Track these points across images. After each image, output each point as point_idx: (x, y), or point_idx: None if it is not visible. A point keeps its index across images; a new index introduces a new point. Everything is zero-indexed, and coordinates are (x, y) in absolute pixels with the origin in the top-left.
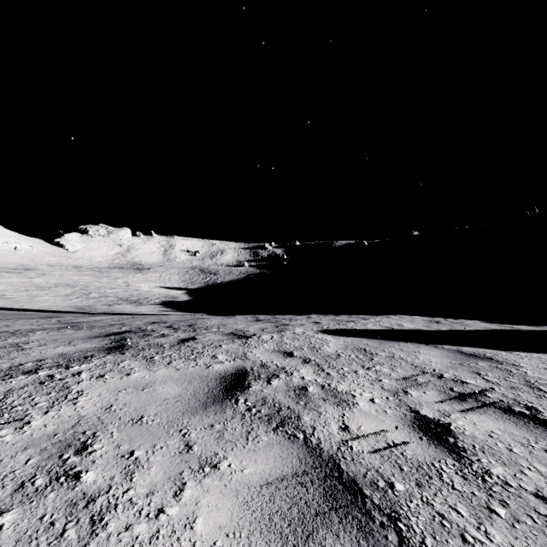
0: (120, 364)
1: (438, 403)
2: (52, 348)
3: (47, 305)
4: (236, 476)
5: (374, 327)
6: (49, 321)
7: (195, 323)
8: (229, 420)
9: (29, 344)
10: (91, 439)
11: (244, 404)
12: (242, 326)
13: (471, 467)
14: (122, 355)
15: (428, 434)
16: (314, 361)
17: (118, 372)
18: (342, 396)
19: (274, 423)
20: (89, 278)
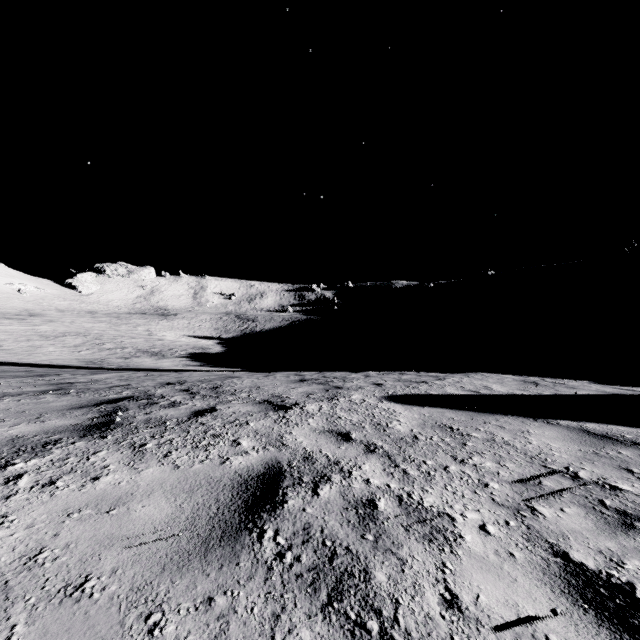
0: (89, 458)
1: (592, 535)
2: (8, 426)
3: (50, 358)
4: None
5: (455, 391)
6: (36, 381)
7: (221, 384)
8: (243, 583)
9: None
10: None
11: (273, 542)
12: (281, 389)
13: None
14: (100, 441)
15: (604, 614)
16: (381, 448)
17: (81, 473)
18: (433, 519)
19: (324, 590)
20: (104, 325)
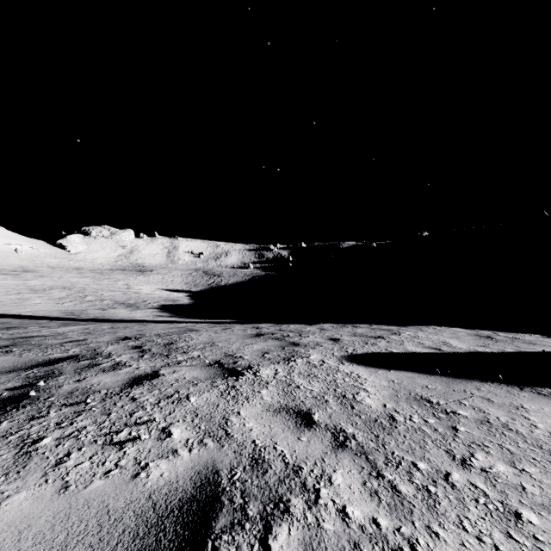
0: None
1: None
2: None
3: (34, 309)
4: None
5: (417, 349)
6: None
7: (176, 340)
8: None
9: None
10: None
11: None
12: (236, 345)
13: None
14: None
15: None
16: (353, 438)
17: None
18: None
19: None
20: (88, 280)
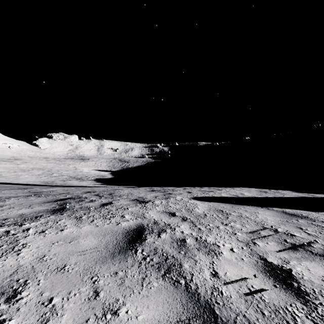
0: (58, 222)
1: (278, 252)
2: (17, 210)
3: (26, 181)
4: (131, 323)
5: (226, 195)
6: (23, 191)
7: (113, 192)
8: (129, 267)
9: (2, 207)
10: (21, 287)
11: (141, 254)
12: (142, 194)
13: (317, 311)
14: (61, 216)
15: (277, 279)
16: (189, 219)
17: (55, 228)
18: (210, 246)
19: (163, 270)
20: (52, 164)
